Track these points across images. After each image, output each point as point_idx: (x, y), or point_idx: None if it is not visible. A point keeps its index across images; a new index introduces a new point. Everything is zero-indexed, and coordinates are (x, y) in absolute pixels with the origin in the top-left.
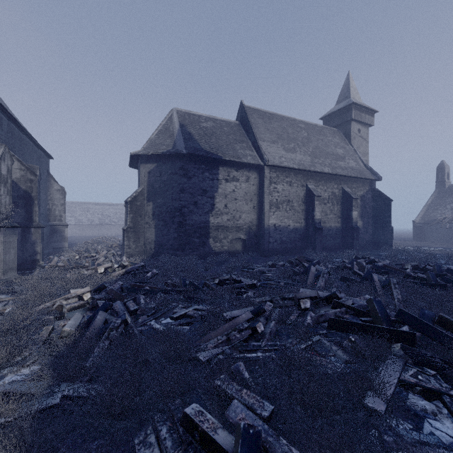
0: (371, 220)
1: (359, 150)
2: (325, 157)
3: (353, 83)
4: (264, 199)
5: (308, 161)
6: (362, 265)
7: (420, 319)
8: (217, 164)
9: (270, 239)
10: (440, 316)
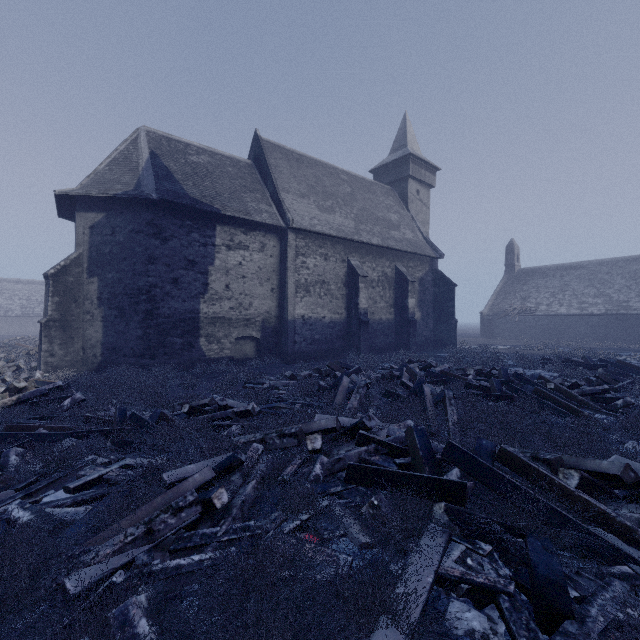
0: (432, 311)
1: (418, 218)
2: (375, 223)
3: (411, 128)
4: (287, 278)
5: (351, 226)
6: (413, 373)
7: (474, 457)
8: (213, 221)
9: (297, 337)
10: (501, 448)
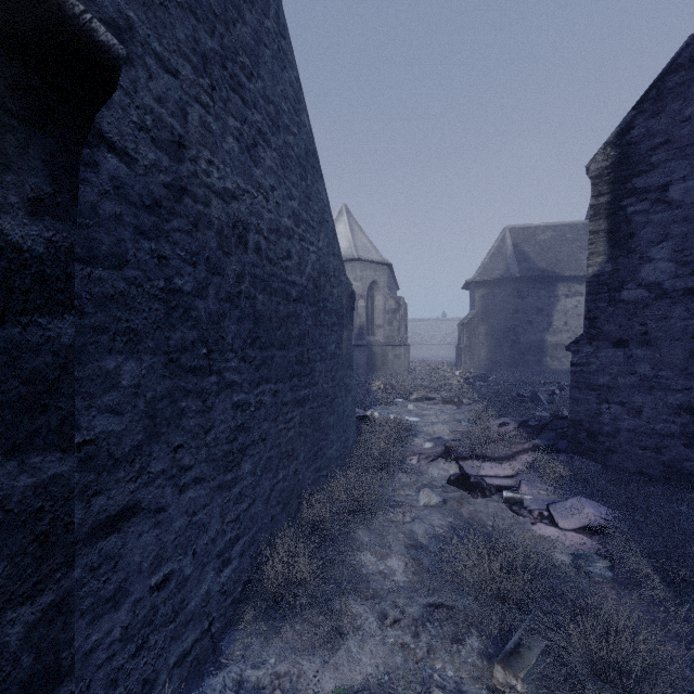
0: None
1: None
2: None
3: None
4: None
5: None
6: None
7: None
8: (555, 281)
9: None
10: None
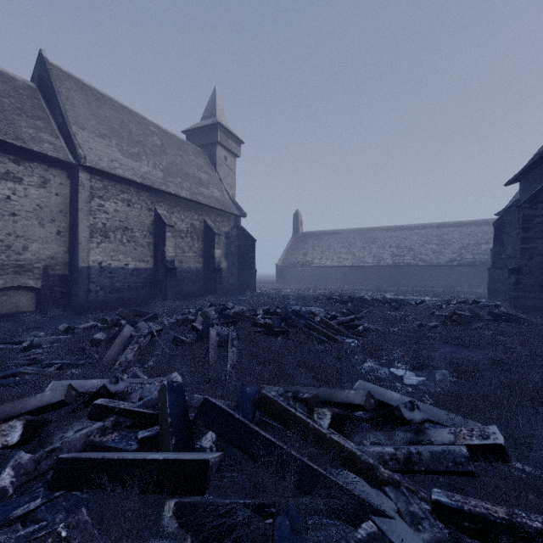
0: (237, 261)
1: (226, 181)
2: (185, 178)
3: (220, 101)
4: (79, 220)
5: (158, 176)
6: (207, 316)
7: (230, 414)
8: None
9: (92, 286)
10: (263, 395)
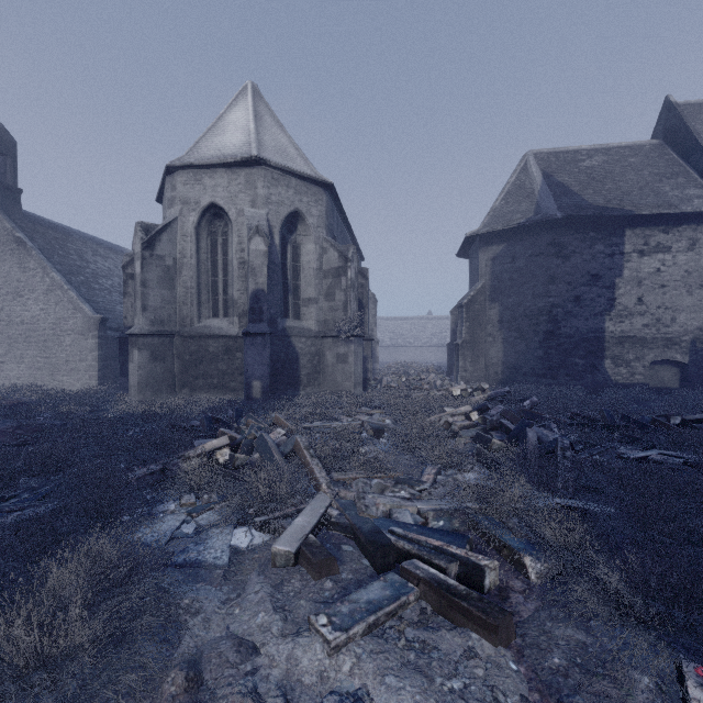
0: None
1: None
2: None
3: None
4: None
5: None
6: None
7: None
8: (621, 226)
9: None
10: None
